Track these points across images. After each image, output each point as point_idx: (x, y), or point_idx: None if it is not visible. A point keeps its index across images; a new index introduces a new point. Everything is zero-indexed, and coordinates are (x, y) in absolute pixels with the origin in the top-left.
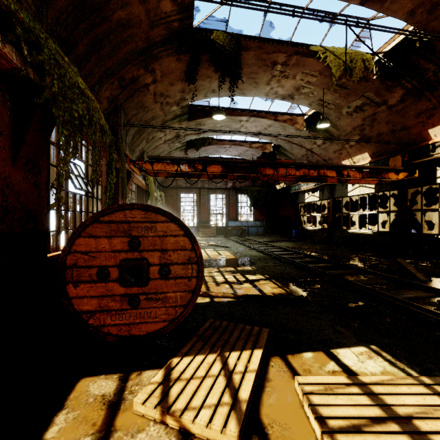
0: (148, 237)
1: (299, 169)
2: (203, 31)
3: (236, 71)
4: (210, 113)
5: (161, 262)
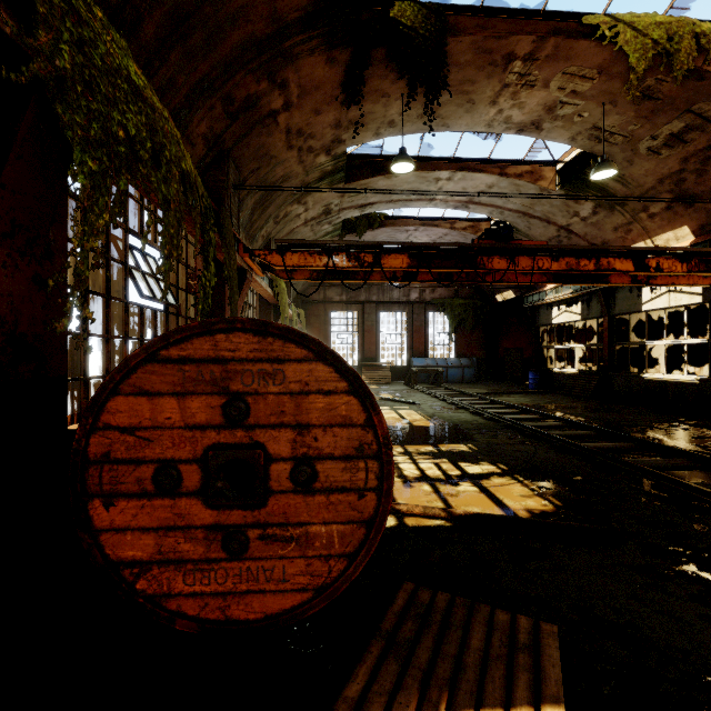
0: (266, 395)
1: (558, 258)
2: (376, 5)
3: (438, 75)
4: (384, 168)
5: (295, 453)
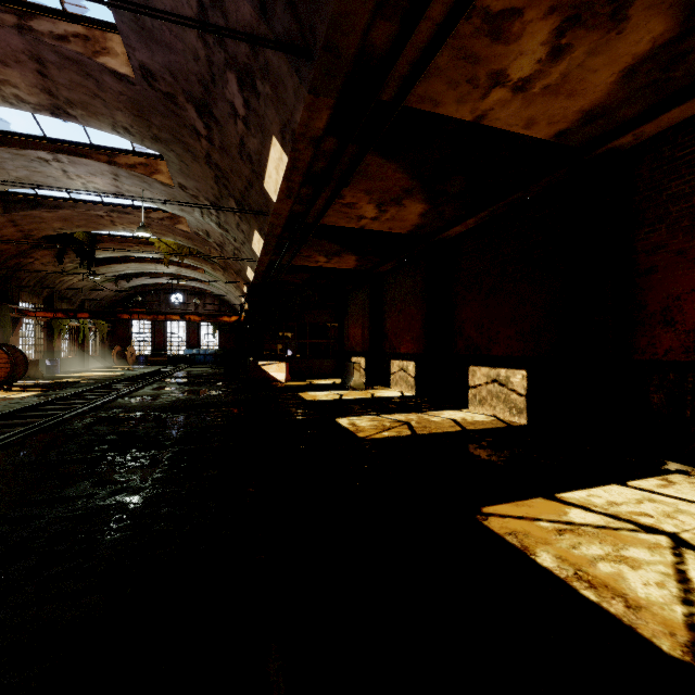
0: None
1: (150, 315)
2: (69, 232)
3: (92, 257)
4: (116, 261)
5: None
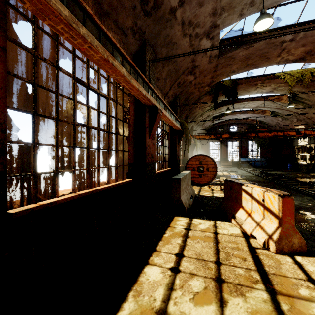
0: (203, 161)
1: (271, 132)
2: (220, 82)
3: (235, 95)
4: (225, 104)
5: (206, 167)
